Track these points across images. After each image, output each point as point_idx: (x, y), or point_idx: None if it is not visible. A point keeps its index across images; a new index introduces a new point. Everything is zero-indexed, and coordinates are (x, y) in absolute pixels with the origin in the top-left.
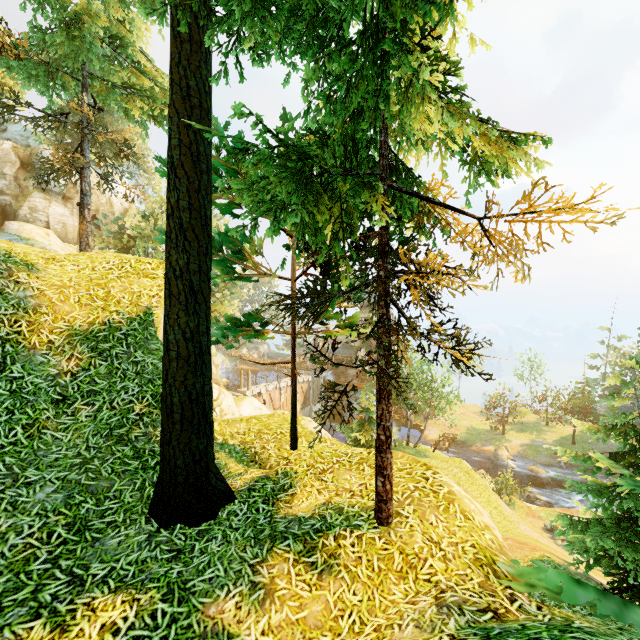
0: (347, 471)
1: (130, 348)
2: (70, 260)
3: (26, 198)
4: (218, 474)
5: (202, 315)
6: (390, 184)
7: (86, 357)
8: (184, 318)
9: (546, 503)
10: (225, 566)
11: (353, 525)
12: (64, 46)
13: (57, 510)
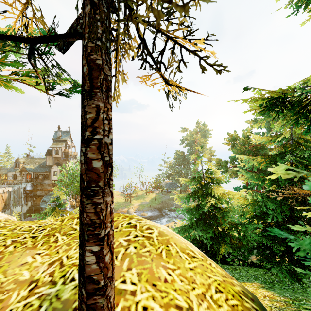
0: (27, 251)
1: None
2: None
3: None
4: None
5: None
6: None
7: None
8: None
9: None
10: None
11: None
12: None
13: None
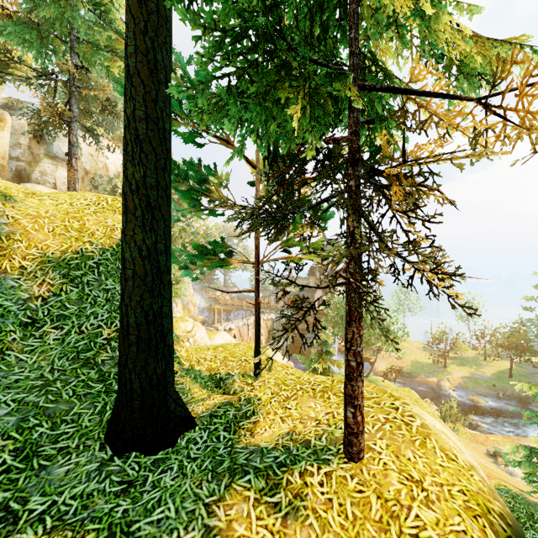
0: (311, 399)
1: (101, 276)
2: (50, 196)
3: (37, 164)
4: (178, 399)
5: (160, 233)
6: (361, 83)
7: (57, 283)
8: (140, 235)
9: (487, 430)
10: (177, 505)
11: (320, 459)
12: (51, 8)
13: (7, 434)
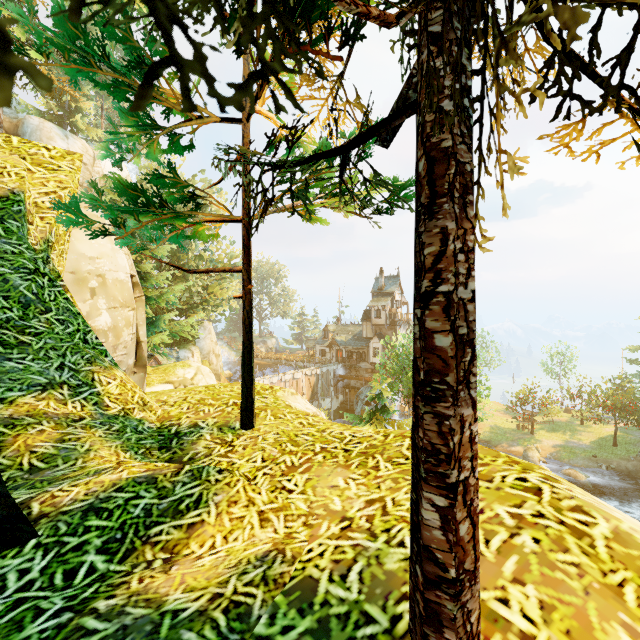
0: (339, 470)
1: None
2: None
3: None
4: None
5: None
6: None
7: None
8: None
9: None
10: None
11: None
12: None
13: None
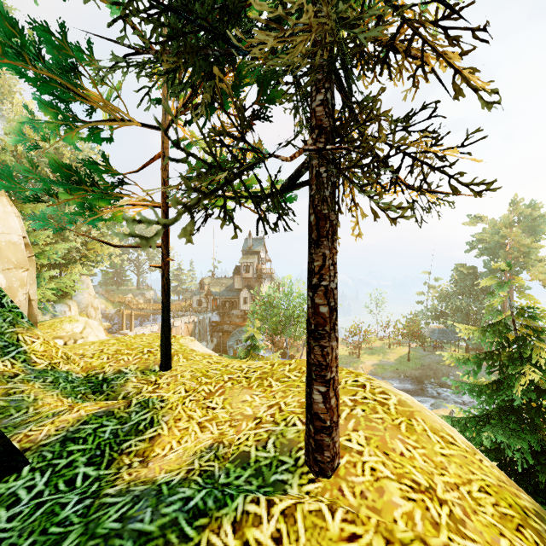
0: (245, 390)
1: None
2: None
3: None
4: None
5: None
6: None
7: None
8: None
9: None
10: None
11: (268, 484)
12: None
13: None
